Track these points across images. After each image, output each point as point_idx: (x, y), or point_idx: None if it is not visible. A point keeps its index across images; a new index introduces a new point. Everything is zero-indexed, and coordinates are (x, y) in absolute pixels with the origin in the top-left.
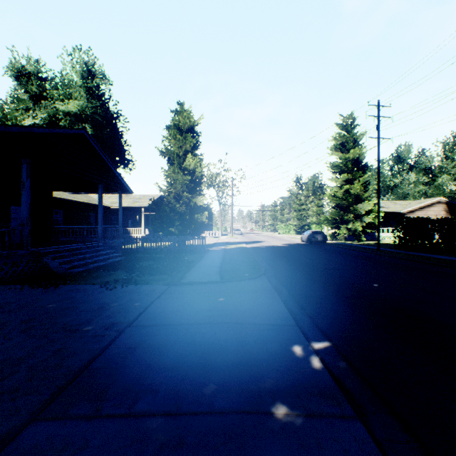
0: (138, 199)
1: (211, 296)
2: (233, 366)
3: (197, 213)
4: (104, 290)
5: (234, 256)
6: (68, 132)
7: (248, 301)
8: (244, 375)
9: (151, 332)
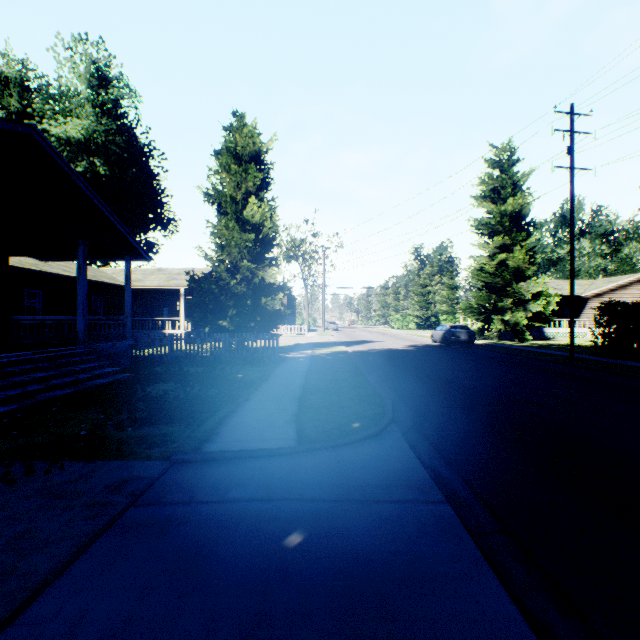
0: (176, 274)
1: (262, 523)
2: None
3: (267, 296)
4: None
5: (328, 372)
6: None
7: (375, 554)
8: None
9: None
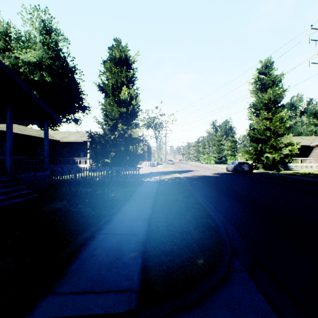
0: (86, 134)
1: None
2: None
3: (133, 145)
4: None
5: (170, 193)
6: None
7: None
8: None
9: None
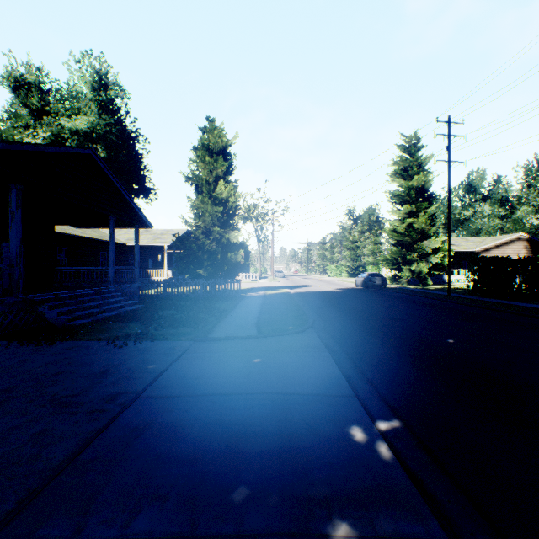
0: (160, 234)
1: (245, 356)
2: (272, 458)
3: (231, 251)
4: (111, 348)
5: (275, 304)
6: (69, 152)
7: (292, 363)
8: (287, 472)
9: (165, 406)
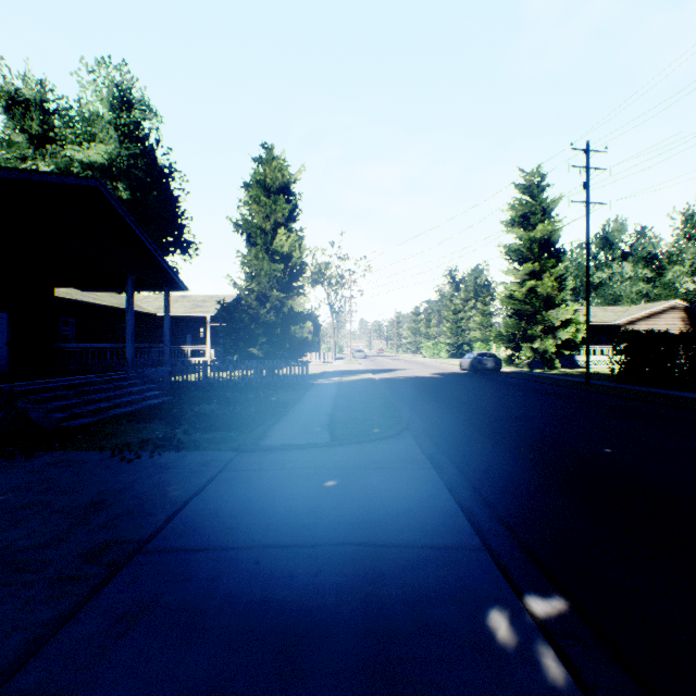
0: (201, 302)
1: (312, 477)
2: (355, 689)
3: (295, 324)
4: (116, 462)
5: (355, 395)
6: (66, 182)
7: (382, 488)
8: None
9: (180, 569)
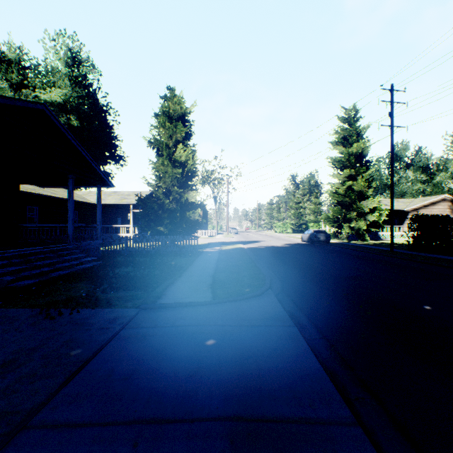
0: (127, 195)
1: (196, 335)
2: None
3: (189, 210)
4: (41, 319)
5: (231, 260)
6: (17, 105)
7: (254, 346)
8: None
9: None
